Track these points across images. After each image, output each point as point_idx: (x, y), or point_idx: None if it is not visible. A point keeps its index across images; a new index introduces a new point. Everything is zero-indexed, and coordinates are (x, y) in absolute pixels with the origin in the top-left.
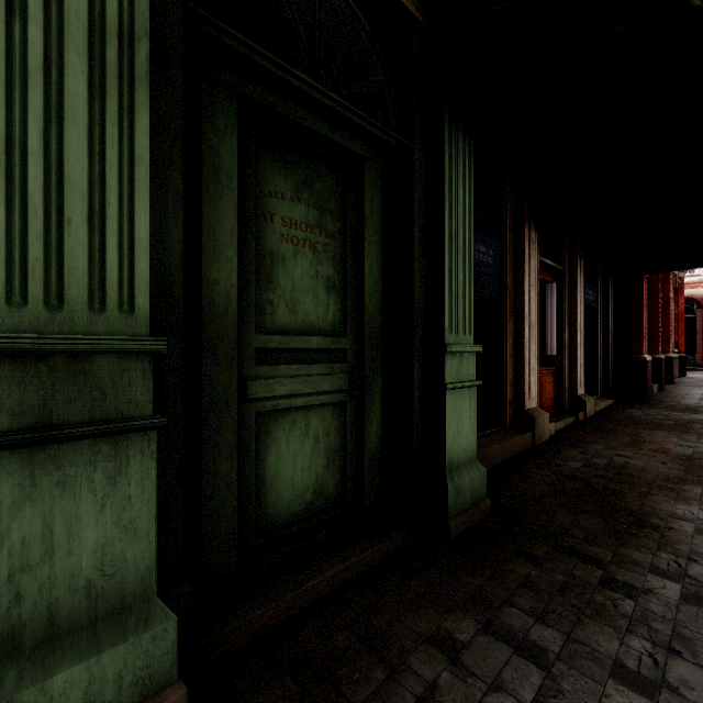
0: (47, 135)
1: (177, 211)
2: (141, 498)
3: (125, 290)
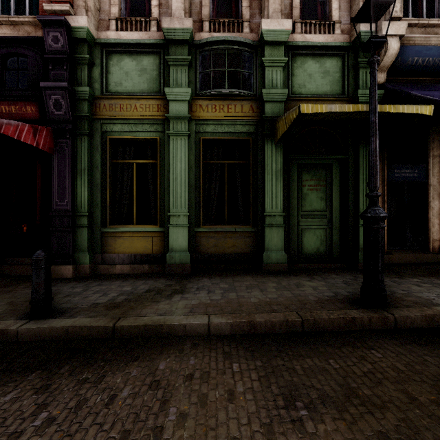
0: (271, 188)
1: (286, 192)
2: (281, 236)
3: (279, 206)
